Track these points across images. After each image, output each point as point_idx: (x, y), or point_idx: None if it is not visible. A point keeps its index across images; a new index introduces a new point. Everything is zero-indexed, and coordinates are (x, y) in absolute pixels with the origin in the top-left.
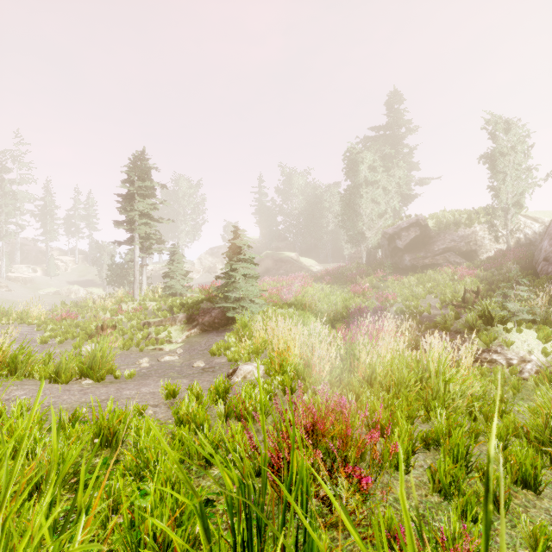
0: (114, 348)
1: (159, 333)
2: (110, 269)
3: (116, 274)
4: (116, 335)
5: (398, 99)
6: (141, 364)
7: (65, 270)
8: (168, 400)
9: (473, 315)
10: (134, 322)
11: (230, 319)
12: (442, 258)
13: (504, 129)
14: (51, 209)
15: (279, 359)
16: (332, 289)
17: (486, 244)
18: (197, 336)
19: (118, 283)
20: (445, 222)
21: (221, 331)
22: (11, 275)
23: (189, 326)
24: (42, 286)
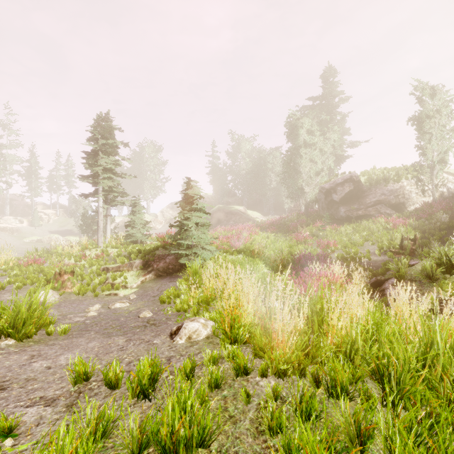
0: (70, 293)
1: (115, 278)
2: (83, 220)
3: (88, 224)
4: (74, 281)
5: (332, 73)
6: (88, 313)
7: (48, 221)
8: (78, 385)
9: (432, 263)
10: (95, 267)
11: (183, 265)
12: (374, 209)
13: (430, 95)
14: (35, 169)
15: (229, 318)
16: (276, 237)
17: (412, 197)
18: (152, 282)
19: (90, 232)
20: (375, 178)
21: (174, 277)
22: (0, 225)
23: (144, 272)
24: (27, 235)
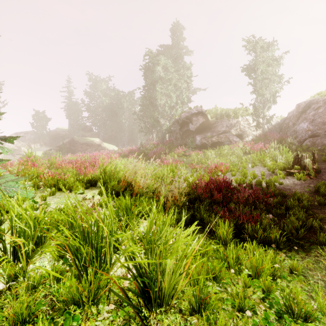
0: None
1: None
2: None
3: None
4: None
5: (180, 27)
6: None
7: None
8: None
9: None
10: None
11: None
12: (224, 138)
13: (262, 47)
14: None
15: None
16: None
17: (248, 130)
18: None
19: None
20: (220, 114)
21: None
22: None
23: None
24: None
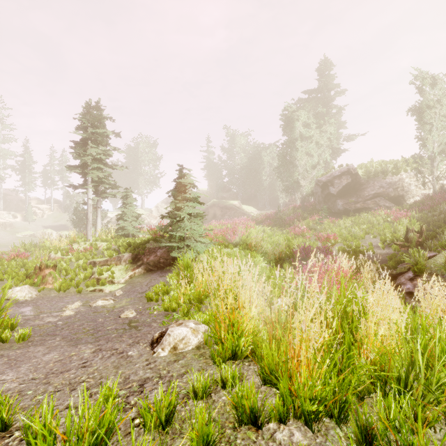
0: (51, 289)
1: (101, 273)
2: (75, 214)
3: (80, 219)
4: (55, 276)
5: (328, 66)
6: (63, 312)
7: (42, 216)
8: None
9: None
10: (81, 261)
11: (176, 259)
12: (373, 202)
13: (431, 84)
14: (29, 164)
15: (226, 324)
16: (272, 231)
17: (412, 190)
18: (141, 276)
19: (82, 226)
20: (373, 171)
21: (165, 271)
22: None
23: (133, 266)
24: (20, 230)
